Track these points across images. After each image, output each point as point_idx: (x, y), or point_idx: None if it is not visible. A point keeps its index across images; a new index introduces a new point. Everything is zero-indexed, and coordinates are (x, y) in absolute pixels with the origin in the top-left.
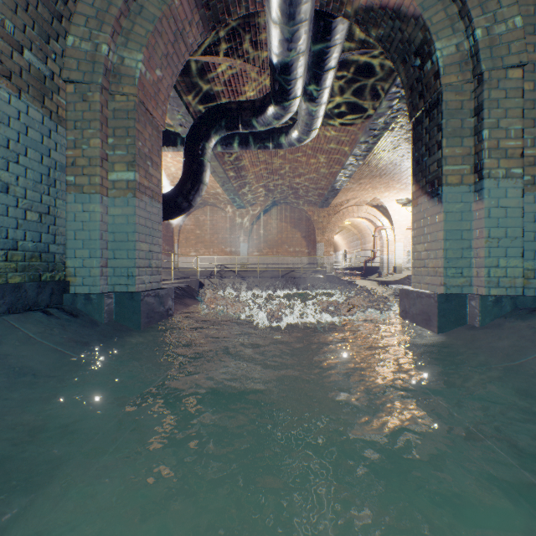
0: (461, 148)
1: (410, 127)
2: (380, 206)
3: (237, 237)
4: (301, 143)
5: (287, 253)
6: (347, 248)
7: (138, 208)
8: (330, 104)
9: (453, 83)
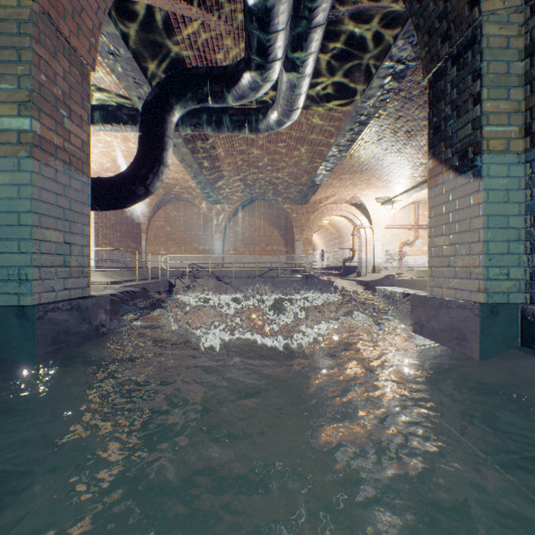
0: (506, 102)
1: (398, 115)
2: (359, 204)
3: (211, 234)
4: (280, 126)
5: (265, 252)
6: (324, 247)
7: (39, 176)
8: (314, 81)
9: (498, 10)
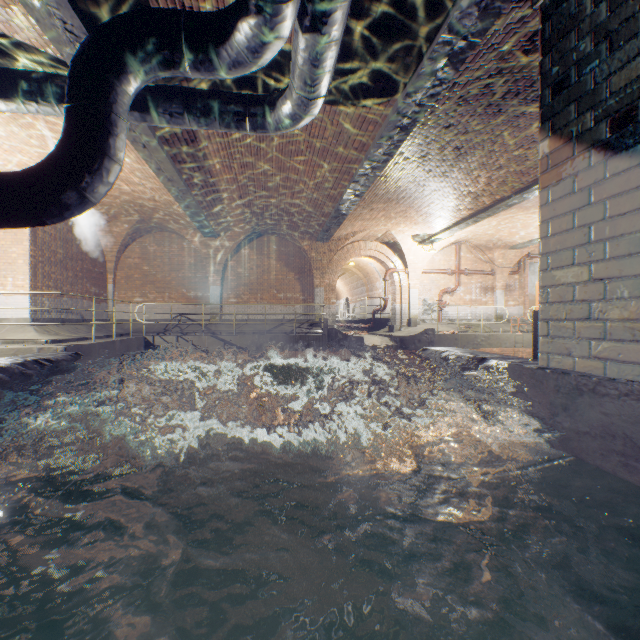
0: None
1: (448, 123)
2: (393, 243)
3: (205, 277)
4: (295, 124)
5: (276, 300)
6: (350, 296)
7: None
8: (342, 60)
9: None
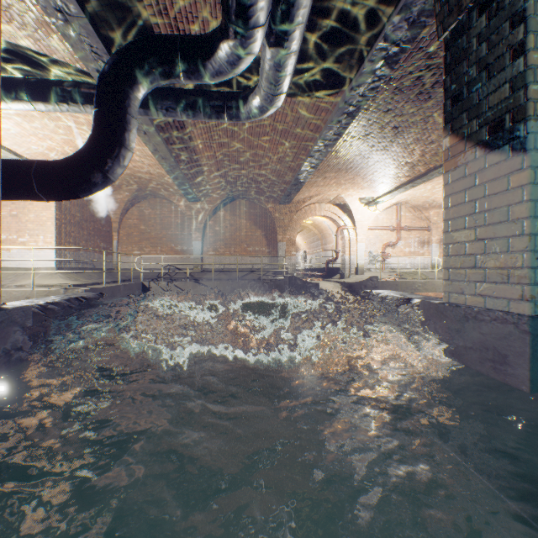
0: None
1: (387, 108)
2: (343, 204)
3: (189, 234)
4: (263, 114)
5: (246, 252)
6: (307, 248)
7: None
8: (300, 64)
9: None
